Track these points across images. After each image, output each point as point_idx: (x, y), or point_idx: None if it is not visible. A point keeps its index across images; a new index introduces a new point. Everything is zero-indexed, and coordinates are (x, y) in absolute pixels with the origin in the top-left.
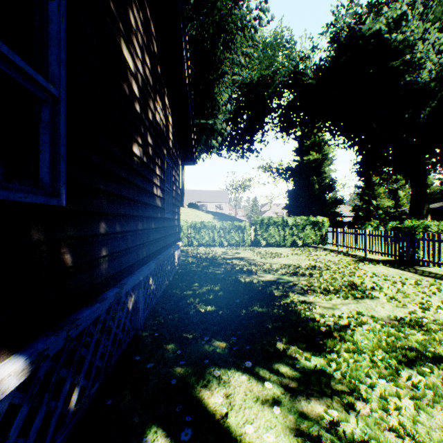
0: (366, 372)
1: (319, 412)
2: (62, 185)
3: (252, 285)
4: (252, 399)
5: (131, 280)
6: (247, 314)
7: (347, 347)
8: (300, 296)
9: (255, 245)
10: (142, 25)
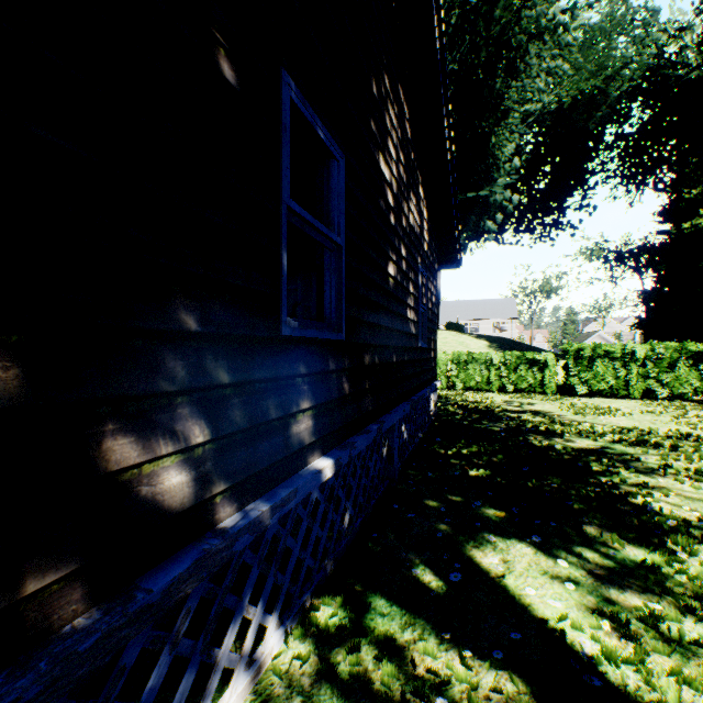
0: None
1: (635, 604)
2: (343, 322)
3: (551, 451)
4: (538, 571)
5: (388, 419)
6: (539, 486)
7: None
8: (640, 476)
9: (564, 393)
10: (396, 117)
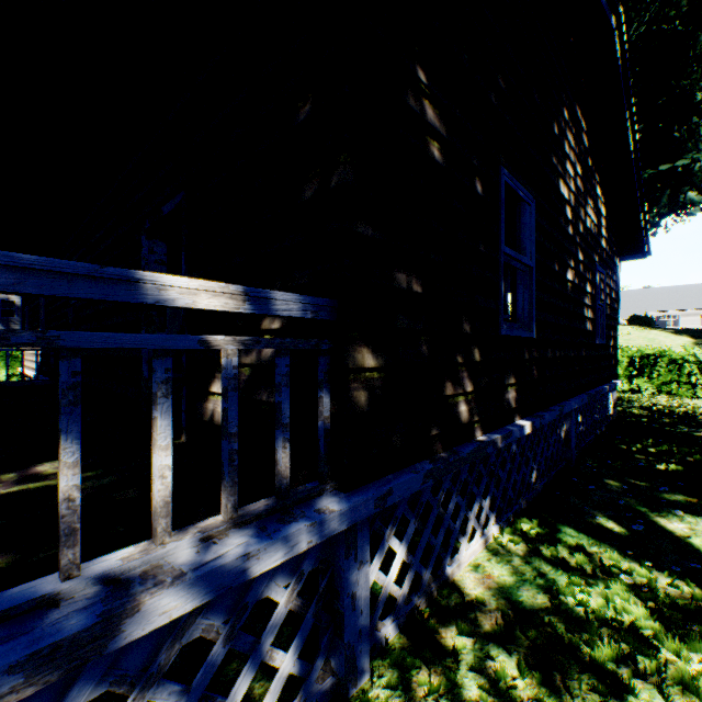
0: None
1: None
2: (533, 324)
3: None
4: None
5: (568, 404)
6: None
7: None
8: None
9: None
10: (573, 137)
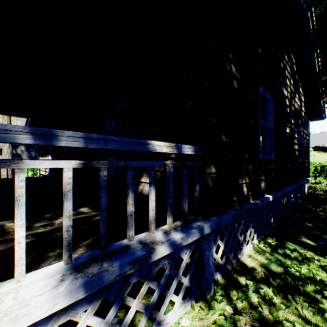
0: None
1: None
2: (272, 153)
3: None
4: None
5: (287, 188)
6: None
7: None
8: None
9: None
10: (289, 67)
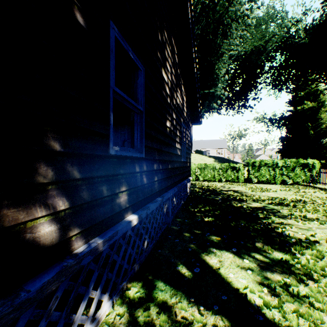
0: (322, 267)
1: (278, 279)
2: (143, 148)
3: (241, 208)
4: (235, 265)
5: (166, 195)
6: (236, 225)
7: (311, 252)
8: (280, 219)
9: (247, 182)
10: (170, 52)
